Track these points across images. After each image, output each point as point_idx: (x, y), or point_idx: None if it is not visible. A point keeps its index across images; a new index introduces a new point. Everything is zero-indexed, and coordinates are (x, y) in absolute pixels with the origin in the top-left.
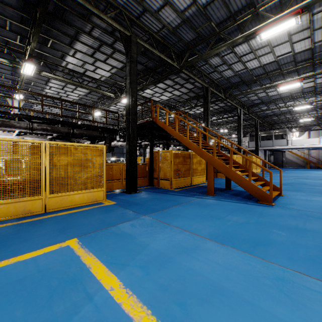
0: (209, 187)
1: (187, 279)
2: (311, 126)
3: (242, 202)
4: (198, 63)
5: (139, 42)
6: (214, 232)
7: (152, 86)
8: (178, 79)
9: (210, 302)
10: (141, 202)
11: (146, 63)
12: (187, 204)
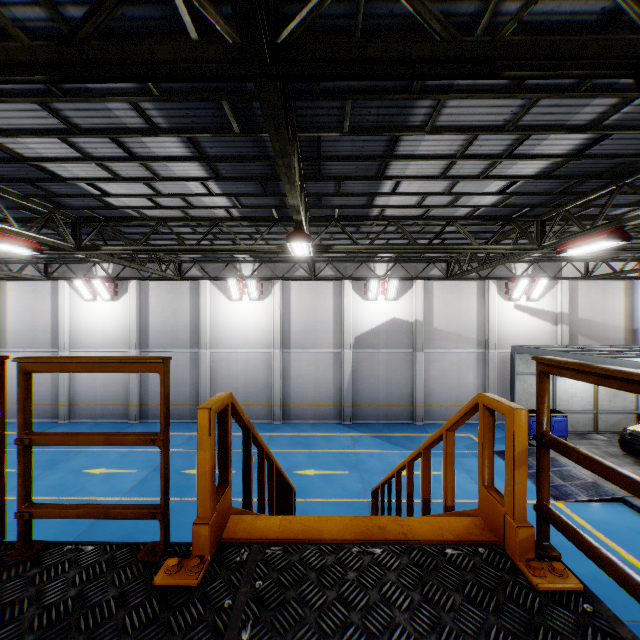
0: None
1: None
2: None
3: None
4: None
5: None
6: None
7: None
8: None
9: None
10: None
11: None
12: None
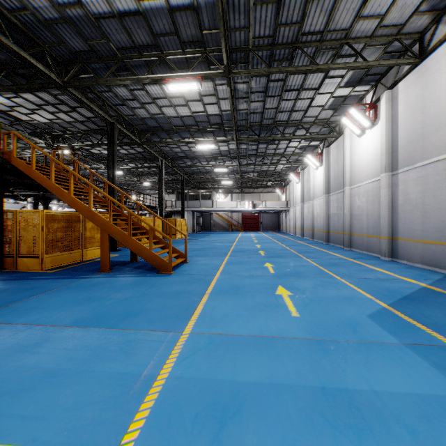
0: (103, 261)
1: (10, 379)
2: (234, 189)
3: (141, 275)
4: (98, 86)
5: None
6: (82, 317)
7: (9, 93)
8: (65, 97)
9: (32, 389)
10: None
11: None
12: (61, 289)
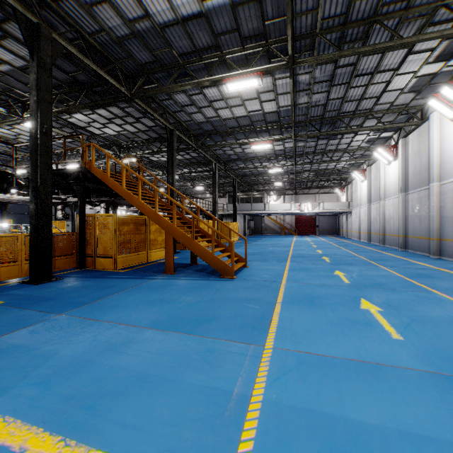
0: (168, 263)
1: (105, 379)
2: (286, 190)
3: (204, 278)
4: (159, 95)
5: (56, 39)
6: (158, 319)
7: (86, 110)
8: (131, 109)
9: (127, 394)
10: (56, 295)
11: (74, 73)
12: (134, 288)
